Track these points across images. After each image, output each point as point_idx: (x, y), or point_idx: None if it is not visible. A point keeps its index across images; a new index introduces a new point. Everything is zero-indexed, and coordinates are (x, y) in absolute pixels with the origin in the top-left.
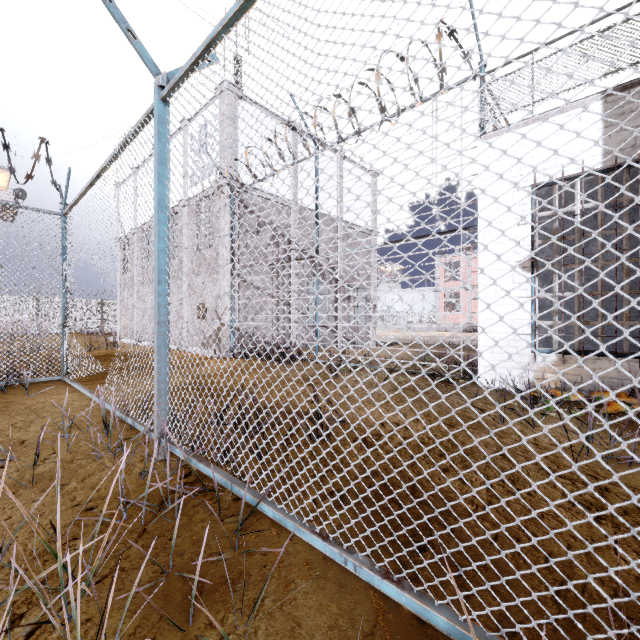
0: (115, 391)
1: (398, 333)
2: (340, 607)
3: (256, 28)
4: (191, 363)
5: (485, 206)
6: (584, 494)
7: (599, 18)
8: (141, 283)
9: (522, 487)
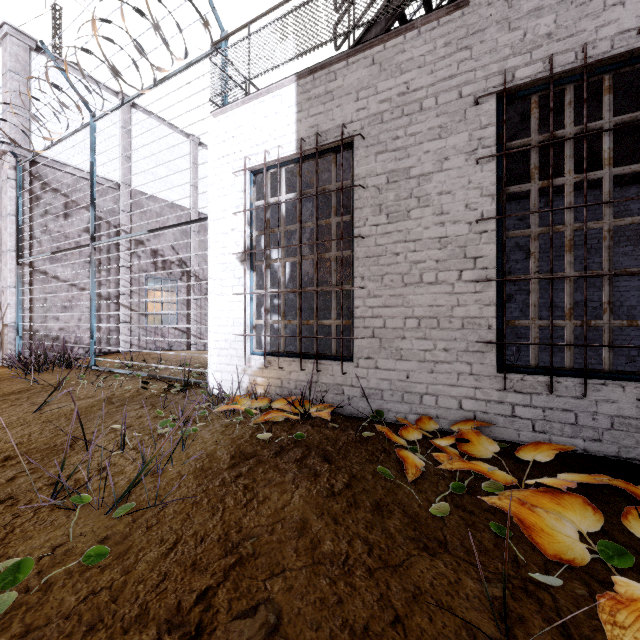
0: None
1: None
2: None
3: None
4: None
5: (214, 191)
6: None
7: None
8: None
9: None
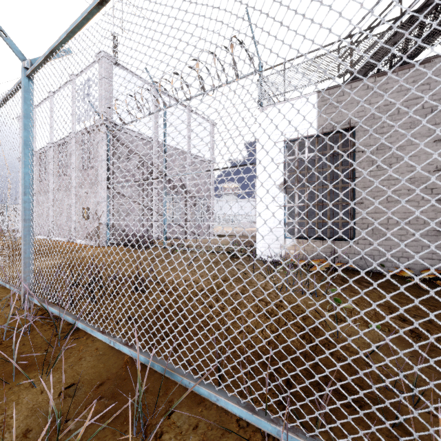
0: (5, 269)
1: (231, 229)
2: (105, 364)
3: (75, 50)
4: (72, 250)
5: (260, 151)
6: (268, 308)
7: (315, 49)
8: (39, 192)
9: (240, 308)
